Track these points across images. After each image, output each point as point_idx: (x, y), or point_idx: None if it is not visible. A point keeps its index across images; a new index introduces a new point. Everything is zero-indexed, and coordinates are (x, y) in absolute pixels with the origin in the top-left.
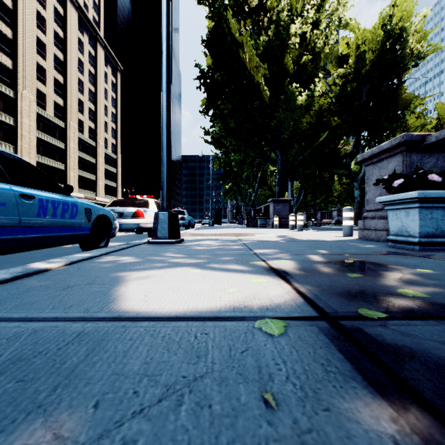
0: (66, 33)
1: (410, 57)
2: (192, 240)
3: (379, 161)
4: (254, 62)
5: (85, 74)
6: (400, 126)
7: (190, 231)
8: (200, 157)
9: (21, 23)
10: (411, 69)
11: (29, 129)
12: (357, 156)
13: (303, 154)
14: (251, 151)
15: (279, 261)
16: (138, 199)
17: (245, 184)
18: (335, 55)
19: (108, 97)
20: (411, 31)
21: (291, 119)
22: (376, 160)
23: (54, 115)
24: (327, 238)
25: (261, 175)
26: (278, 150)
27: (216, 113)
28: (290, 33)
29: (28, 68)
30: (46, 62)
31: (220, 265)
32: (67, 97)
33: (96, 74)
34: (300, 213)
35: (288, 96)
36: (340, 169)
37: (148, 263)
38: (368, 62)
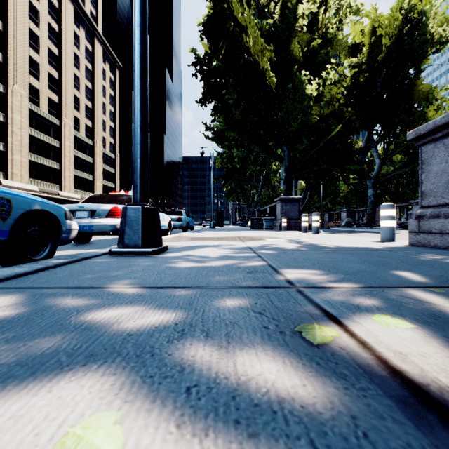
0: (61, 27)
1: (430, 43)
2: (182, 247)
3: (447, 136)
4: (259, 45)
5: (81, 69)
6: (418, 119)
7: (186, 234)
8: (200, 154)
9: (12, 14)
10: (429, 59)
11: (20, 126)
12: (407, 133)
13: (311, 150)
14: (255, 147)
15: (377, 323)
16: (119, 194)
17: (248, 184)
18: (344, 46)
19: (106, 95)
20: (432, 14)
21: (300, 110)
22: (441, 134)
23: (48, 112)
24: (365, 243)
25: (265, 175)
26: (285, 145)
27: (218, 107)
28: (298, 16)
29: (20, 61)
30: (39, 56)
31: (214, 351)
32: (62, 93)
33: (93, 70)
34: (316, 213)
35: (296, 86)
36: (353, 165)
37: (7, 333)
38: (384, 48)
